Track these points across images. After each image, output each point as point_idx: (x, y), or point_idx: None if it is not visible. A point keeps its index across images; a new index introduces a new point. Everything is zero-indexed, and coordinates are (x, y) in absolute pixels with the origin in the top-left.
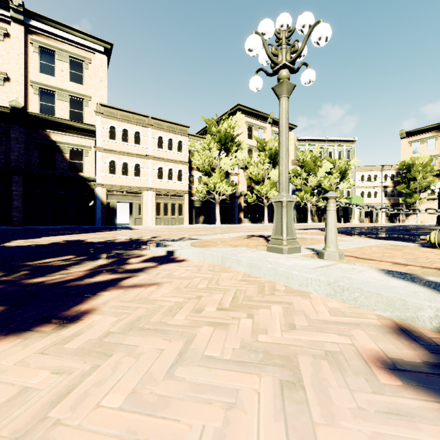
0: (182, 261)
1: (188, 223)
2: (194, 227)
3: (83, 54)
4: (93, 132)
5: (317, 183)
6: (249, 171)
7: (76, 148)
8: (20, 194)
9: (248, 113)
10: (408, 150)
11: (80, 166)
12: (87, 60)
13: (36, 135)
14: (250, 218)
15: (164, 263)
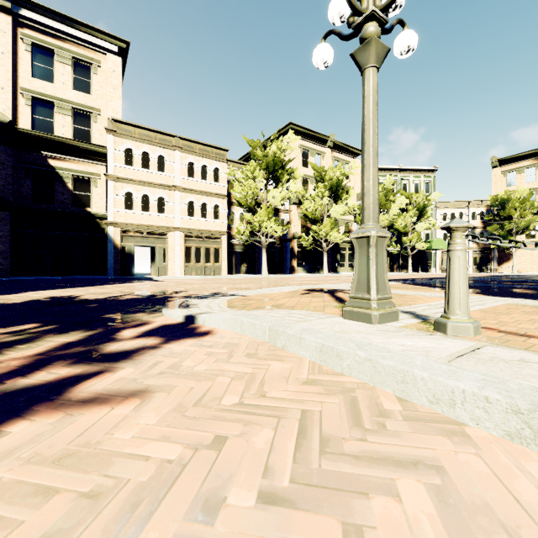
0: (205, 335)
1: (226, 272)
2: (235, 278)
3: (91, 55)
4: (104, 155)
5: (390, 222)
6: (304, 207)
7: (81, 176)
8: (7, 235)
9: (303, 134)
10: (501, 182)
11: (86, 199)
12: (96, 62)
13: (29, 158)
14: (305, 267)
15: (175, 339)
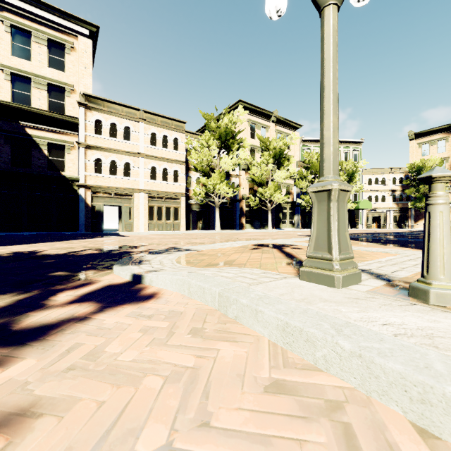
0: (149, 299)
1: (184, 228)
2: (192, 233)
3: (64, 37)
4: (76, 125)
5: None
6: (252, 172)
7: (56, 144)
8: None
9: (250, 110)
10: (416, 153)
11: (60, 164)
12: (69, 43)
13: (8, 127)
14: (252, 224)
15: (112, 305)
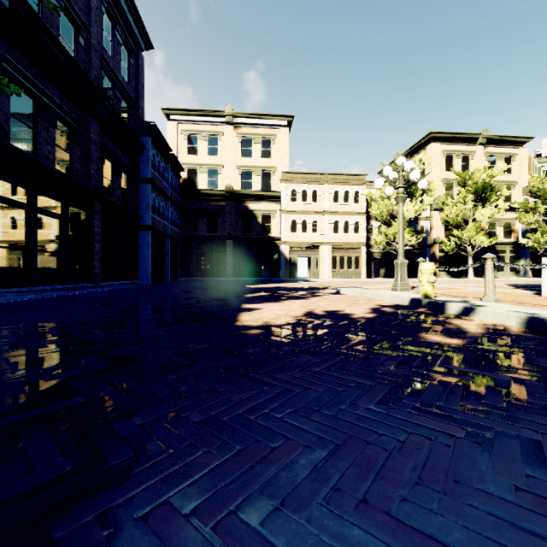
0: (343, 294)
1: (365, 276)
2: (371, 280)
3: (271, 132)
4: (279, 197)
5: None
6: (444, 214)
7: (266, 213)
8: (231, 253)
9: (446, 139)
10: None
11: (268, 228)
12: (274, 136)
13: (240, 207)
14: (449, 272)
15: (334, 294)
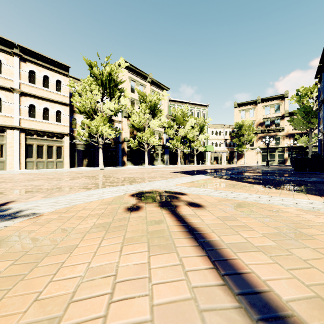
0: None
1: (68, 166)
2: (74, 170)
3: None
4: None
5: (185, 134)
6: (132, 119)
7: None
8: None
9: (131, 69)
10: (238, 116)
11: None
12: None
13: None
14: (133, 161)
15: None
